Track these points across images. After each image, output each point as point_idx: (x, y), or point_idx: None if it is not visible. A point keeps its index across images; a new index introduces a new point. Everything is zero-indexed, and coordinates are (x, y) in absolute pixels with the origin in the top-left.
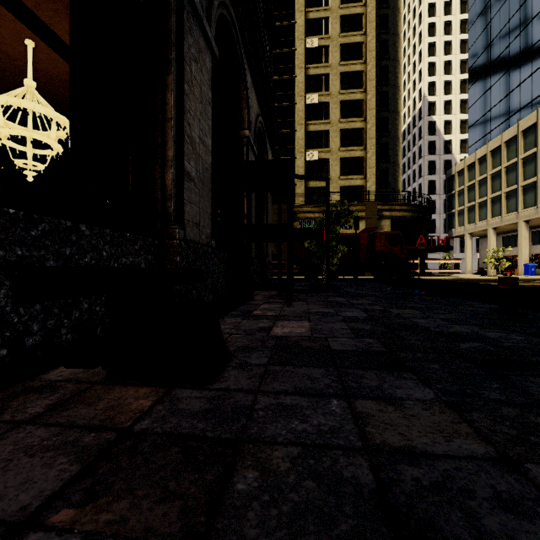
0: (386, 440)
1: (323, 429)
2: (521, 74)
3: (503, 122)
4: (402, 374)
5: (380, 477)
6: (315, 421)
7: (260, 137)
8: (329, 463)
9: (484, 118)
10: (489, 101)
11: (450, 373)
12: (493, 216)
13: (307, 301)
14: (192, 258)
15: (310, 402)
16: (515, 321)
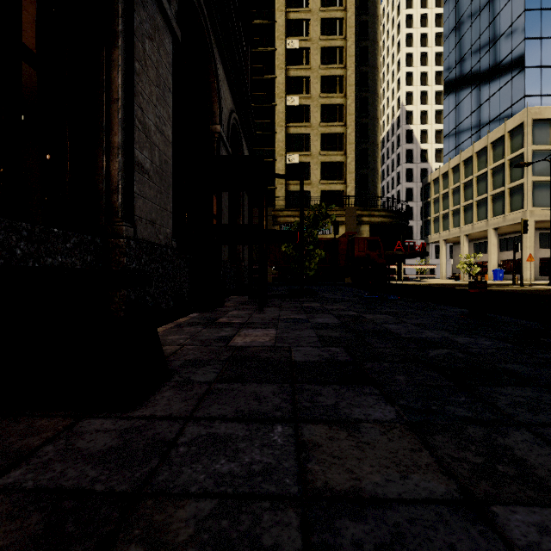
0: (330, 482)
1: (254, 469)
2: (490, 88)
3: (474, 134)
4: (363, 388)
5: (311, 544)
6: (247, 458)
7: (235, 134)
8: (248, 524)
9: (457, 129)
10: (462, 113)
11: (415, 385)
12: (465, 223)
13: (280, 307)
14: (146, 260)
15: (248, 430)
16: (485, 325)
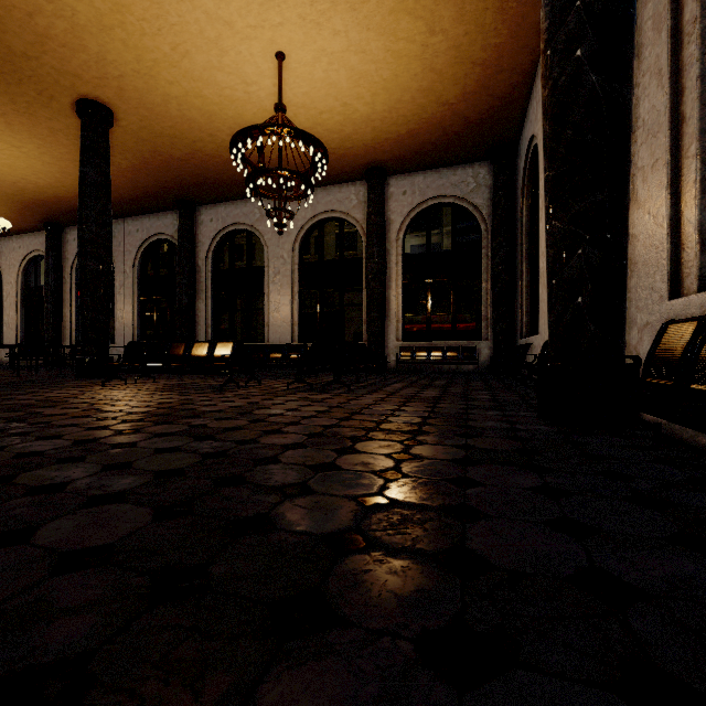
0: None
1: None
2: None
3: None
4: None
5: None
6: None
7: None
8: None
9: None
10: None
11: None
12: None
13: None
14: None
15: None
16: None
